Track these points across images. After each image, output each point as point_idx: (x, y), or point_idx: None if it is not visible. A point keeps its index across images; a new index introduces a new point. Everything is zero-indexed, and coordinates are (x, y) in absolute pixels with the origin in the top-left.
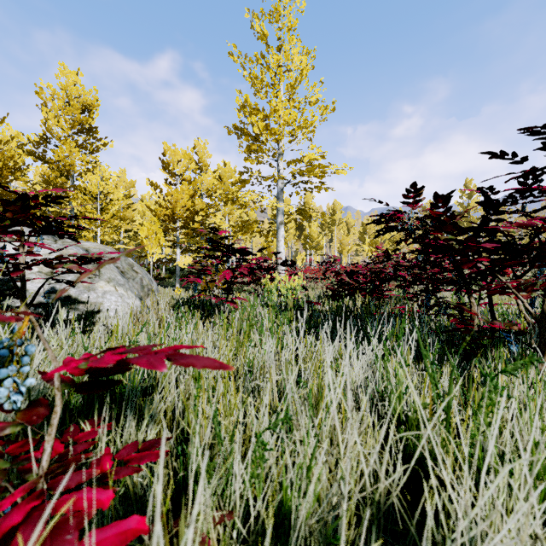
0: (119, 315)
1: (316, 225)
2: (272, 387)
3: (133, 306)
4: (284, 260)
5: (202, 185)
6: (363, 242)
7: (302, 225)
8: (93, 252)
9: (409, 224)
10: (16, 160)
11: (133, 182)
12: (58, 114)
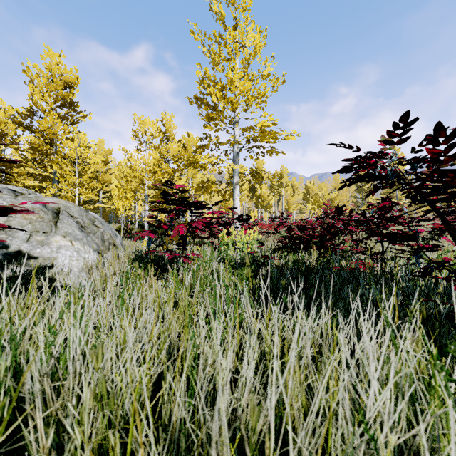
0: (65, 272)
1: (267, 187)
2: (226, 422)
3: (88, 261)
4: (240, 216)
5: (169, 152)
6: (307, 202)
7: (254, 187)
8: (51, 207)
9: (388, 170)
10: (2, 128)
11: (110, 151)
12: (43, 90)
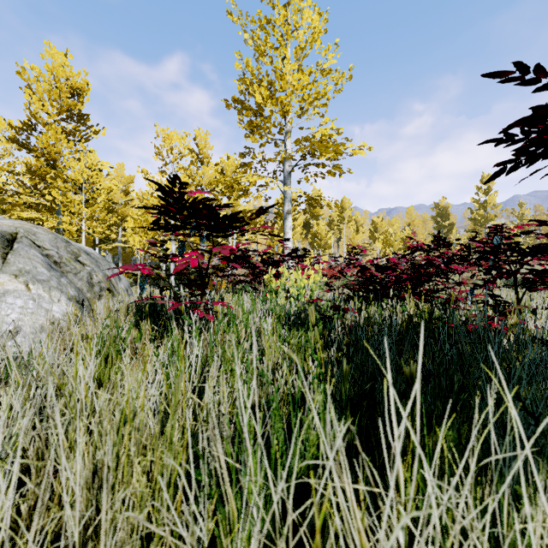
0: None
1: (325, 223)
2: None
3: (52, 315)
4: (294, 250)
5: (203, 178)
6: (374, 241)
7: (309, 223)
8: (1, 231)
9: None
10: None
11: (132, 178)
12: (43, 98)
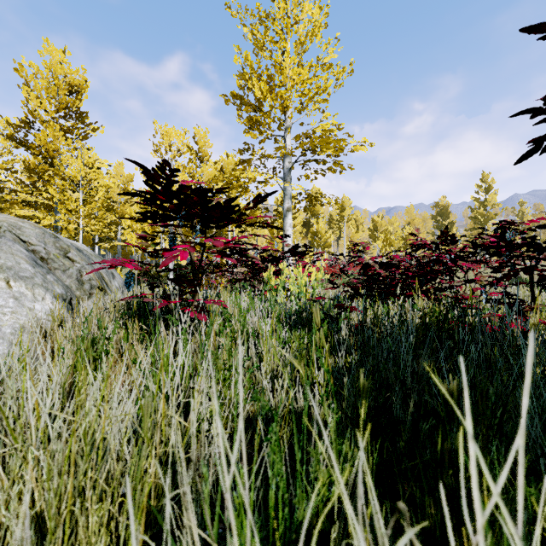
0: None
1: (325, 221)
2: None
3: (35, 314)
4: (294, 246)
5: (202, 176)
6: (374, 240)
7: (309, 222)
8: None
9: None
10: None
11: (131, 176)
12: (41, 95)
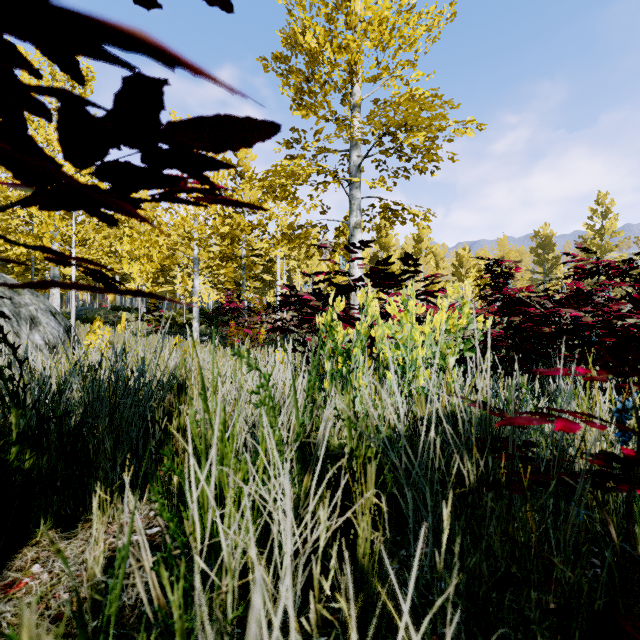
0: None
1: (397, 255)
2: None
3: None
4: (381, 263)
5: (243, 197)
6: (459, 278)
7: (377, 257)
8: None
9: None
10: None
11: None
12: None
